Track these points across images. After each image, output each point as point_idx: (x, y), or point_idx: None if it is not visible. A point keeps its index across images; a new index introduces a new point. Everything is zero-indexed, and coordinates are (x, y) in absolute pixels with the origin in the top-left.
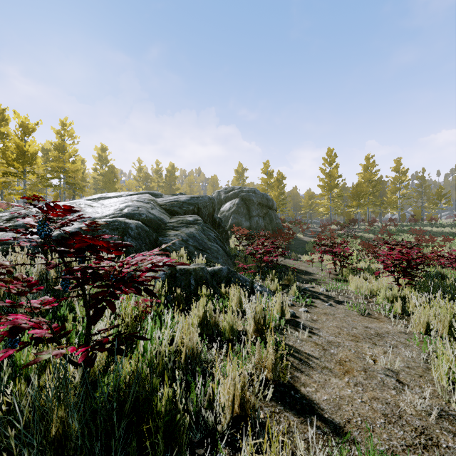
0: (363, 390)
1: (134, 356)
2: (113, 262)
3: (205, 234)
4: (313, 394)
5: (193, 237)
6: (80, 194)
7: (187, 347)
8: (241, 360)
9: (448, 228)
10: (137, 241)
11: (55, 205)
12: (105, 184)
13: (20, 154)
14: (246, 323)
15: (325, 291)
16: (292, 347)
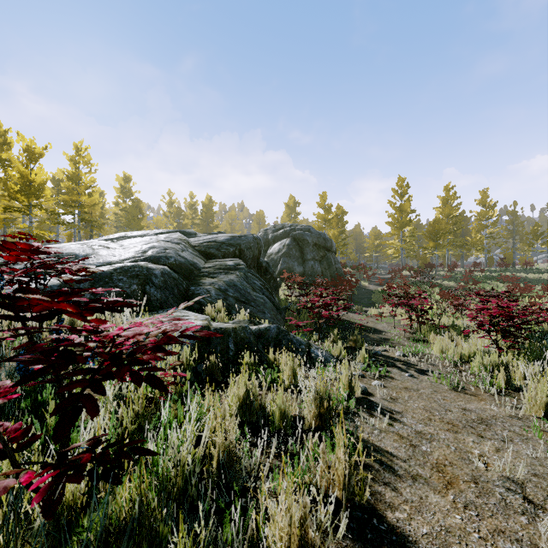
0: (478, 515)
1: (136, 476)
2: (130, 319)
3: (249, 283)
4: (405, 524)
5: (233, 286)
6: (99, 233)
7: (221, 448)
8: (298, 464)
9: (547, 274)
10: (163, 291)
11: (5, 243)
12: (129, 221)
13: (25, 185)
14: (302, 405)
15: (402, 356)
16: (368, 442)
